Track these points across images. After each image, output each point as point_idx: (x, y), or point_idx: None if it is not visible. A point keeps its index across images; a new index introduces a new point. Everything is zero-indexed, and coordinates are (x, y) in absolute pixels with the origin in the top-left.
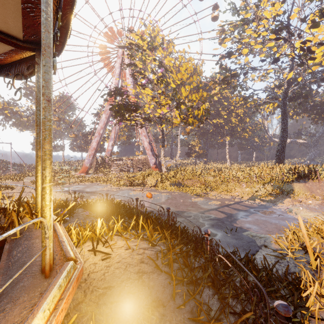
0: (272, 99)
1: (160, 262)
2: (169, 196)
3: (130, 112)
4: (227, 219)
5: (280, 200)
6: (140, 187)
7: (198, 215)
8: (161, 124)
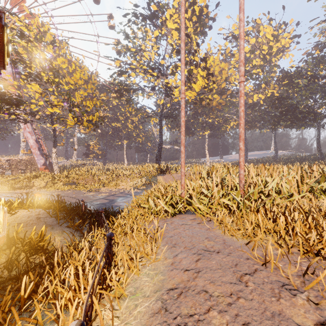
0: (155, 114)
1: (51, 214)
2: (61, 194)
3: (10, 105)
4: (108, 203)
5: (149, 188)
6: (25, 189)
7: (87, 203)
8: (52, 123)
